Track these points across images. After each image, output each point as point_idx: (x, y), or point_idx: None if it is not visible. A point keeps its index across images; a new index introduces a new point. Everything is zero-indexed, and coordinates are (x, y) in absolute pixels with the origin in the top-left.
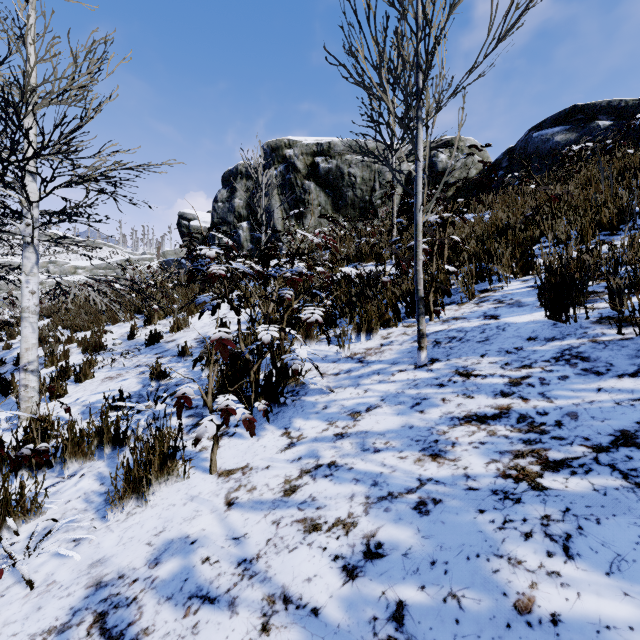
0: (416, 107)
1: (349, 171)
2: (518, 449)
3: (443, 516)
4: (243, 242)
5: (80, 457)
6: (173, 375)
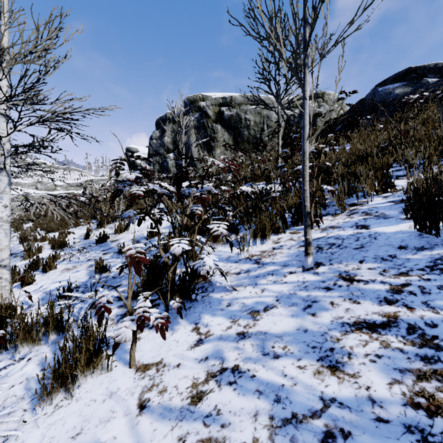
0: (304, 55)
1: (245, 117)
2: (418, 368)
3: None
4: (170, 167)
5: (30, 342)
6: (112, 269)
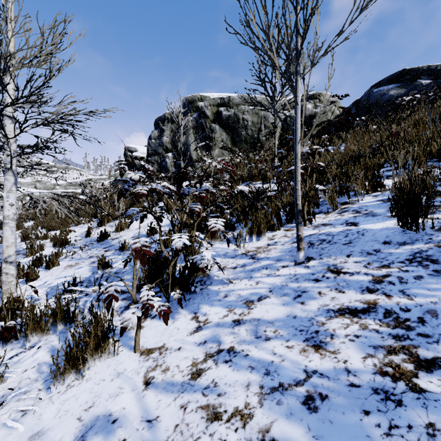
0: (296, 63)
1: (243, 117)
2: (390, 344)
3: (331, 415)
4: (169, 167)
5: (39, 332)
6: (114, 265)
